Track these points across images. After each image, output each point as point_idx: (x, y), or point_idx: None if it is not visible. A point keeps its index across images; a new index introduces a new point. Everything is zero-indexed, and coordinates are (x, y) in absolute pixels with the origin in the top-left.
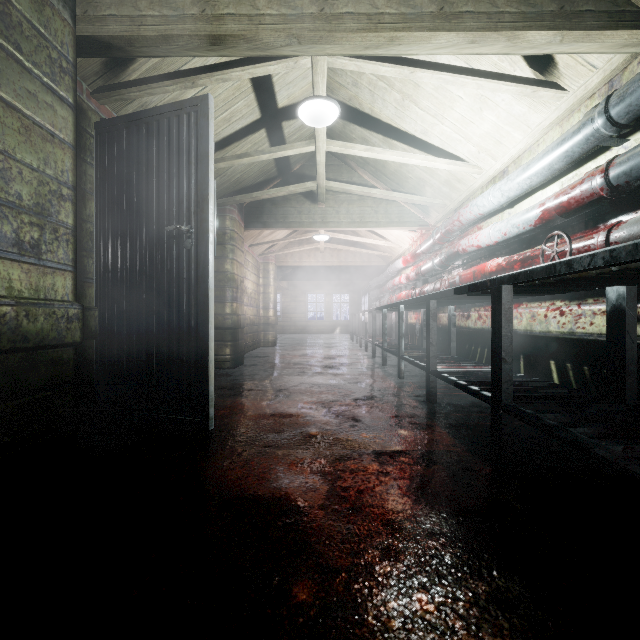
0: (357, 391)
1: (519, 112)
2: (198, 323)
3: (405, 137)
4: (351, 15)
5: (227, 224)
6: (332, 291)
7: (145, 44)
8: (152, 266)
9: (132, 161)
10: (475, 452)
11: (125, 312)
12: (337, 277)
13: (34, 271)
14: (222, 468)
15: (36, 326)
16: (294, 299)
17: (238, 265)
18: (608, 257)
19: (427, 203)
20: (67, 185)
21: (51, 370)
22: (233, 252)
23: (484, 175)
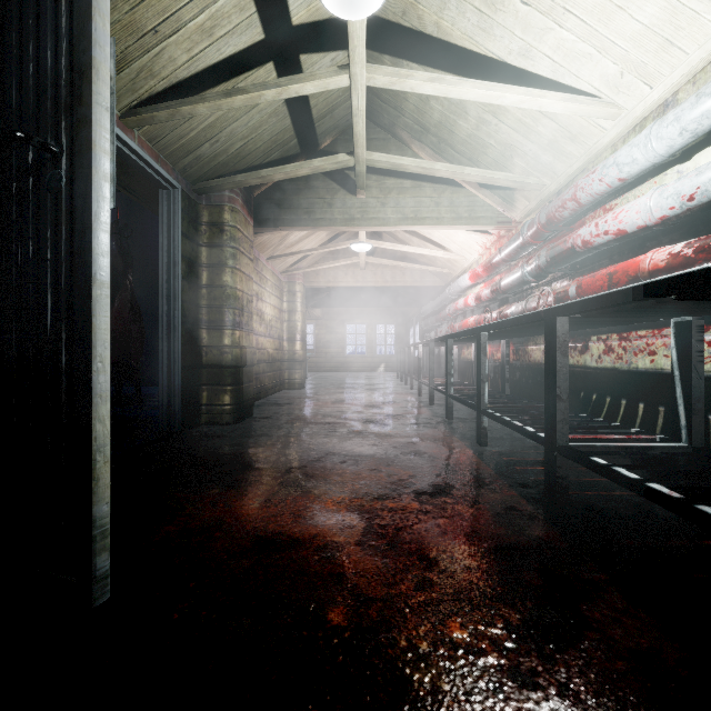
0: (418, 472)
1: None
2: (73, 360)
3: (490, 69)
4: None
5: (225, 217)
6: (375, 321)
7: None
8: None
9: None
10: None
11: None
12: (381, 303)
13: None
14: None
15: None
16: (330, 330)
17: (243, 277)
18: None
19: (515, 183)
20: None
21: None
22: (234, 258)
23: (623, 119)
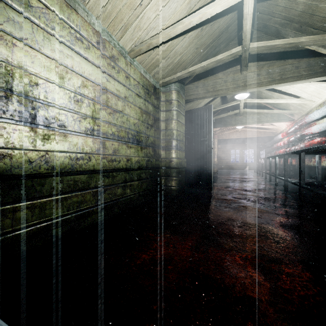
0: (256, 187)
1: (324, 85)
2: (209, 163)
3: (278, 91)
4: (253, 84)
5: None
6: (244, 148)
7: (199, 98)
8: (195, 148)
9: (190, 122)
10: (293, 199)
11: (188, 160)
12: (247, 142)
13: (182, 152)
14: (220, 196)
15: (183, 163)
16: (223, 153)
17: None
18: (315, 148)
19: (291, 112)
20: (184, 133)
21: (183, 172)
22: None
23: (316, 103)
